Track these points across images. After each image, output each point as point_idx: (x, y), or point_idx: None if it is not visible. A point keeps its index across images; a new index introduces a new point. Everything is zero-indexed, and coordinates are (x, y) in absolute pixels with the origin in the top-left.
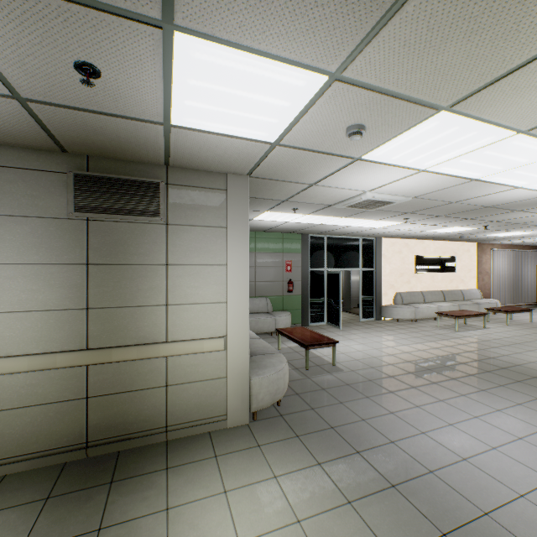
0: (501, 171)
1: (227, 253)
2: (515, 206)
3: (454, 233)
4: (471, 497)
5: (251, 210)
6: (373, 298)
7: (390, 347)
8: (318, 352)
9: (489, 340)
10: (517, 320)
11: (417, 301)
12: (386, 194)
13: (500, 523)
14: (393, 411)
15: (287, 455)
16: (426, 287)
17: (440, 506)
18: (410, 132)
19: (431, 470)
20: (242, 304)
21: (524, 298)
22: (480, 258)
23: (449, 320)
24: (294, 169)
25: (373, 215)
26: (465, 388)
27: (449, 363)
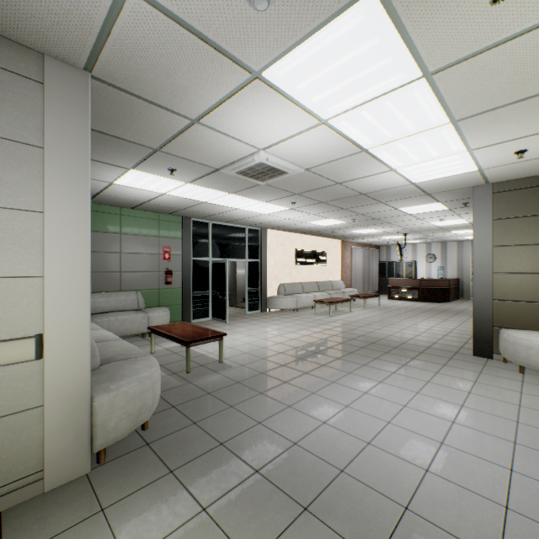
0: (389, 141)
1: (44, 192)
2: (382, 196)
3: (328, 227)
4: (388, 491)
5: (108, 162)
6: (259, 289)
7: (278, 336)
8: (202, 350)
9: (356, 321)
10: (370, 305)
11: (298, 292)
12: (281, 158)
13: (422, 516)
14: (290, 404)
15: (152, 511)
16: (305, 278)
17: (362, 517)
18: (328, 31)
19: (342, 468)
20: (77, 281)
21: (372, 287)
22: (344, 254)
23: (323, 307)
24: (166, 74)
25: (263, 193)
26: (350, 365)
27: (332, 344)
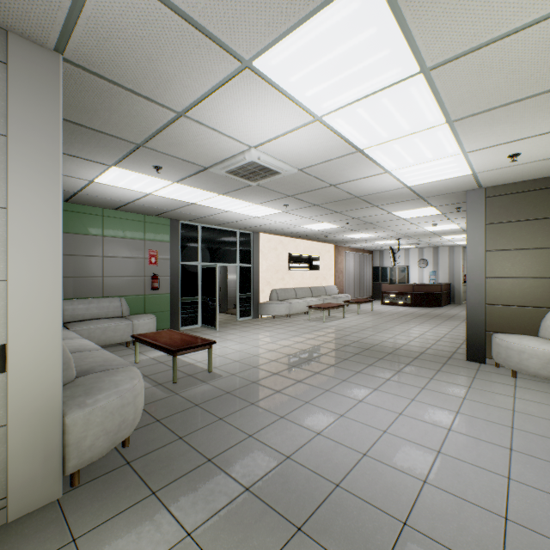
0: (384, 141)
1: (8, 185)
2: (376, 200)
3: (321, 231)
4: (386, 506)
5: (86, 158)
6: (251, 295)
7: (271, 343)
8: (191, 359)
9: (350, 327)
10: (363, 310)
11: (291, 297)
12: (273, 157)
13: (421, 532)
14: (283, 415)
15: (131, 539)
16: (298, 284)
17: (359, 536)
18: (323, 17)
19: (337, 482)
20: (46, 285)
21: (365, 293)
22: (337, 259)
23: (316, 313)
24: (147, 59)
25: (255, 194)
26: (344, 372)
27: (325, 351)
